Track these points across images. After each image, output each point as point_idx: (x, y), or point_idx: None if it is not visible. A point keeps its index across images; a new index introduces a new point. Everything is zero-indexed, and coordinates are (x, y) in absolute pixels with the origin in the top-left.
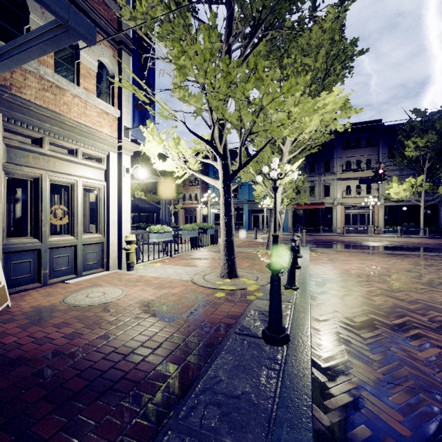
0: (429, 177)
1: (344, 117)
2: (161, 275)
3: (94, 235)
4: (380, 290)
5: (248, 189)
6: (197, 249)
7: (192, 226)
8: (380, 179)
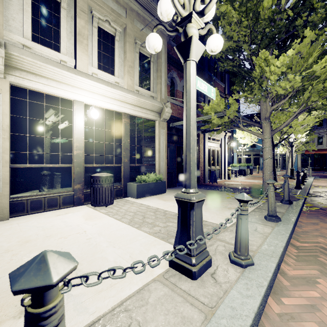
0: None
1: None
2: (244, 181)
3: (218, 167)
4: None
5: None
6: (244, 176)
7: (244, 164)
8: None
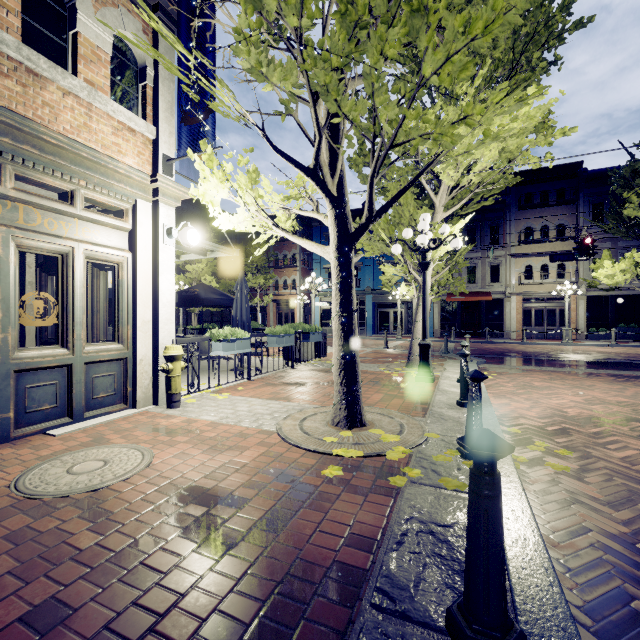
0: None
1: (541, 143)
2: (226, 418)
3: (109, 346)
4: None
5: (372, 272)
6: (294, 366)
7: (284, 329)
8: (586, 253)
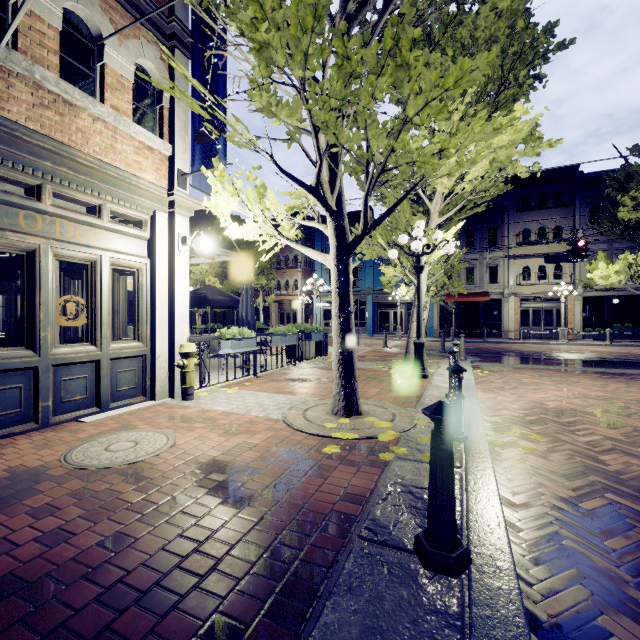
0: None
1: (530, 154)
2: (236, 408)
3: (131, 344)
4: (609, 441)
5: (372, 273)
6: (296, 364)
7: (288, 329)
8: (580, 255)
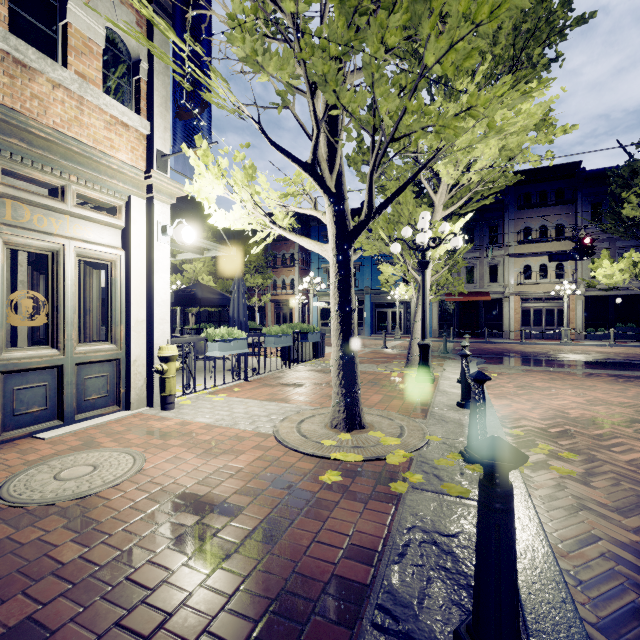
0: None
1: (542, 141)
2: (221, 420)
3: (101, 347)
4: None
5: (370, 272)
6: (292, 367)
7: (282, 329)
8: (585, 252)
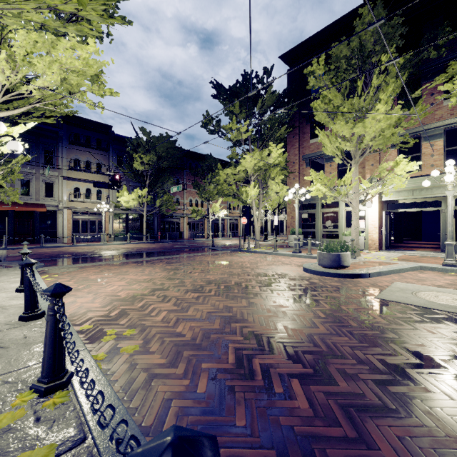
0: (149, 191)
1: (96, 92)
2: None
3: None
4: (172, 313)
5: None
6: None
7: None
8: (117, 184)
